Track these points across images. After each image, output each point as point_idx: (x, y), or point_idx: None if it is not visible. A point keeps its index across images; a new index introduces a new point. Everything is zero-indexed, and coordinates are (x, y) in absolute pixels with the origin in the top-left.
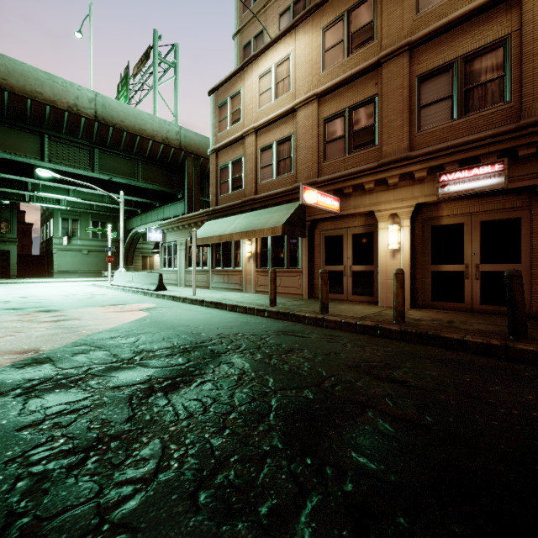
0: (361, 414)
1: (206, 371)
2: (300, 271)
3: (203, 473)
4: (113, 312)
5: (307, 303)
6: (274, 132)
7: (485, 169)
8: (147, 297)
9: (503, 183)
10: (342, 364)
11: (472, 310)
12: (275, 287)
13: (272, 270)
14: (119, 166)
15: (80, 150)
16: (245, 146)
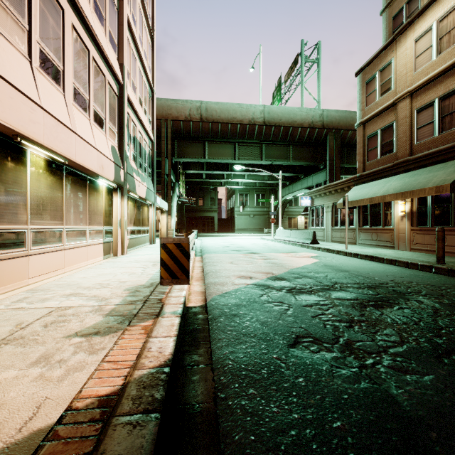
0: None
1: (399, 302)
2: None
3: (438, 351)
4: (292, 257)
5: None
6: (435, 89)
7: None
8: (306, 248)
9: None
10: None
11: None
12: (443, 245)
13: (440, 228)
14: (277, 152)
15: (254, 147)
16: (396, 112)
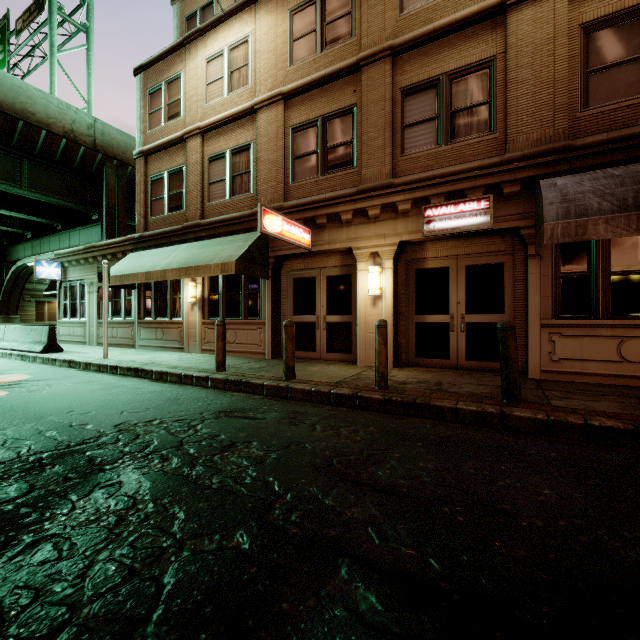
0: (328, 577)
1: (54, 513)
2: (262, 323)
3: None
4: None
5: (269, 366)
6: (227, 137)
7: (471, 205)
8: (23, 363)
9: (489, 223)
10: (306, 463)
11: (457, 367)
12: (224, 344)
13: (220, 321)
14: None
15: None
16: (186, 152)
